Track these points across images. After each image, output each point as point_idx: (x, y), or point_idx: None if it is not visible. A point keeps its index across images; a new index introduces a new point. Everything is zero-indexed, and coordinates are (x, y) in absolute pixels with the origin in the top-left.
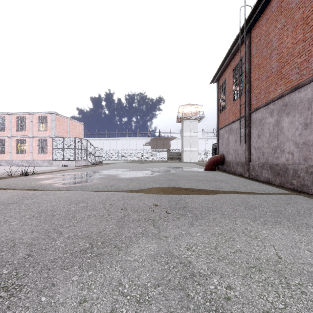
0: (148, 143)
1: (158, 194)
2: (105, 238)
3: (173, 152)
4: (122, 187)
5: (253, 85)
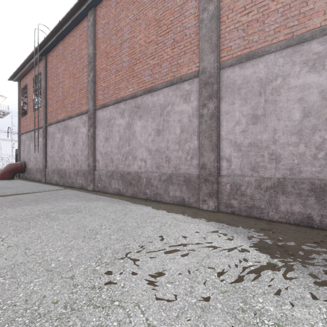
0: None
1: None
2: None
3: None
4: None
5: (48, 103)
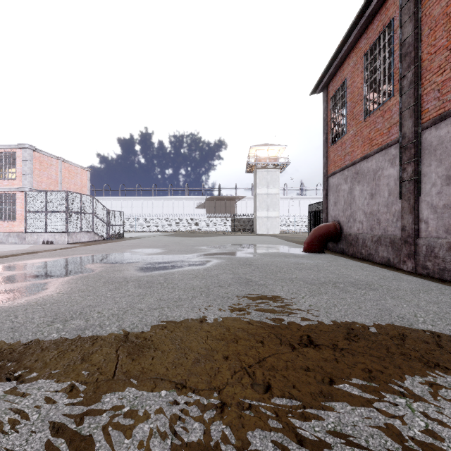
0: (202, 204)
1: (214, 389)
2: None
3: (241, 219)
4: (105, 321)
5: (427, 68)
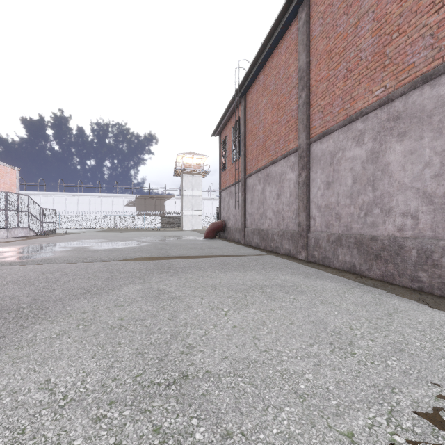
0: (132, 202)
1: (145, 261)
2: (98, 287)
3: (170, 217)
4: (102, 257)
5: (247, 150)
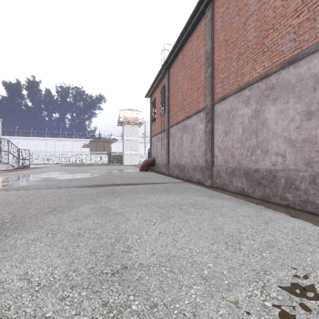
0: (86, 145)
1: (96, 187)
2: (62, 207)
3: (114, 155)
4: (64, 185)
5: (170, 108)
